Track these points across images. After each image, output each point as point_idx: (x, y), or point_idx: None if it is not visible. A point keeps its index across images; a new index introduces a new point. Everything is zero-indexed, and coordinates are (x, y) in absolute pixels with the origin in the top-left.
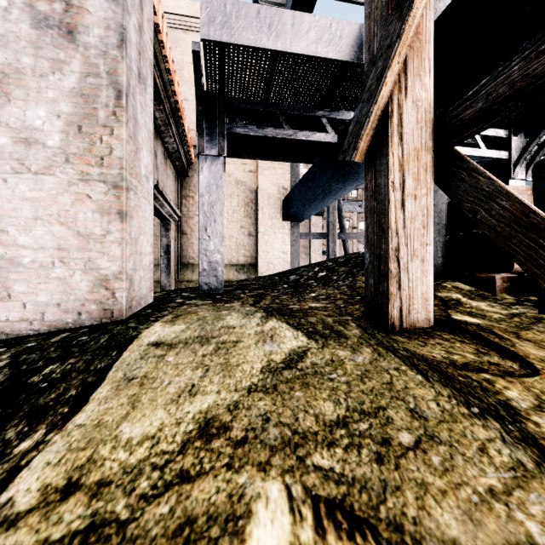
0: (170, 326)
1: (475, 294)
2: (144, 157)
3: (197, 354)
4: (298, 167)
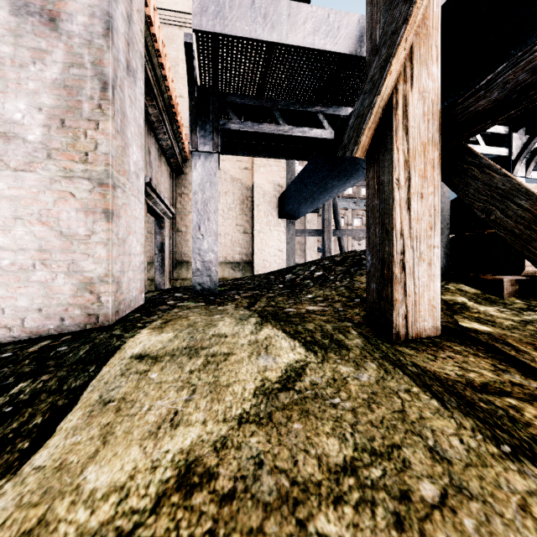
0: (158, 334)
1: (482, 297)
2: (133, 153)
3: (184, 370)
4: (294, 164)
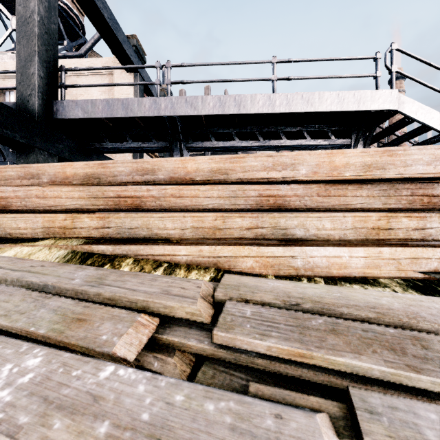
0: None
1: None
2: None
3: None
4: None
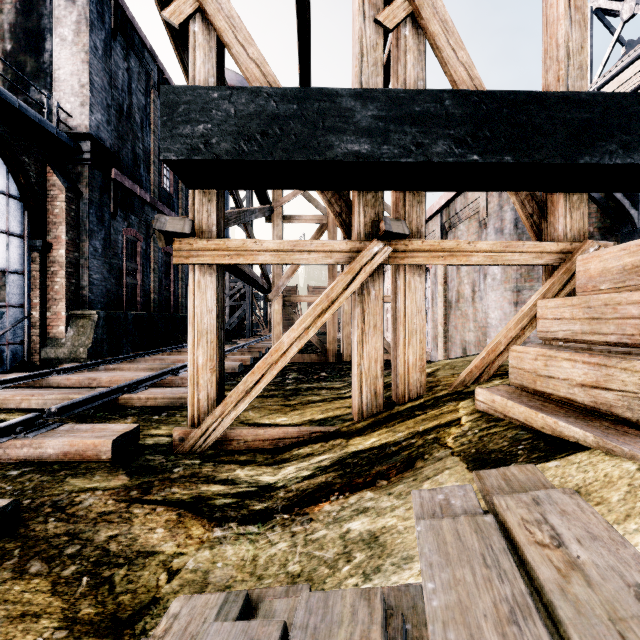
0: None
1: None
2: None
3: None
4: None
